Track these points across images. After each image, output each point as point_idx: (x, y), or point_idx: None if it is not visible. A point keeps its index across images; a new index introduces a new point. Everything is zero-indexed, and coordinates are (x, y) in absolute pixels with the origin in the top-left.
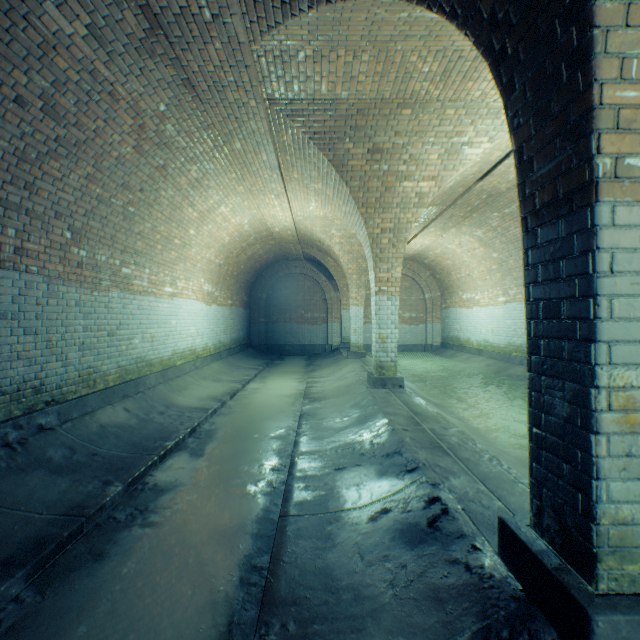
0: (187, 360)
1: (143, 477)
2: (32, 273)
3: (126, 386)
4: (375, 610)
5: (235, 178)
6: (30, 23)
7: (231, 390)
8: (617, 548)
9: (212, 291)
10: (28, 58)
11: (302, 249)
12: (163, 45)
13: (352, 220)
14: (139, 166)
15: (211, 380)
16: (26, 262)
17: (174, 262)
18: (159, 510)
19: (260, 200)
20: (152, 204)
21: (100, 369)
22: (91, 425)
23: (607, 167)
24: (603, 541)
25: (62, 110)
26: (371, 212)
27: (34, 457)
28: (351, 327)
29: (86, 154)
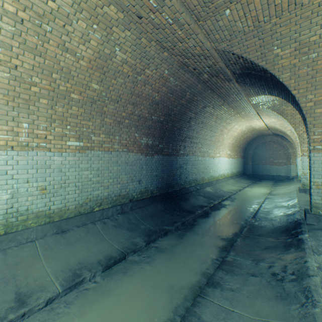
0: (222, 178)
1: (220, 202)
2: (196, 155)
3: (209, 183)
4: (274, 220)
5: (240, 118)
6: (203, 112)
7: (238, 189)
8: (315, 207)
9: (229, 153)
10: (201, 116)
11: (270, 131)
12: (225, 103)
13: (290, 127)
14: (214, 125)
15: (230, 185)
16: (195, 153)
17: (219, 146)
18: (226, 207)
19: (249, 121)
20: (215, 132)
21: (204, 177)
22: (205, 190)
23: (311, 148)
24: (312, 205)
25: (203, 122)
26: (297, 126)
27: (199, 194)
28: (297, 168)
29: (205, 127)
